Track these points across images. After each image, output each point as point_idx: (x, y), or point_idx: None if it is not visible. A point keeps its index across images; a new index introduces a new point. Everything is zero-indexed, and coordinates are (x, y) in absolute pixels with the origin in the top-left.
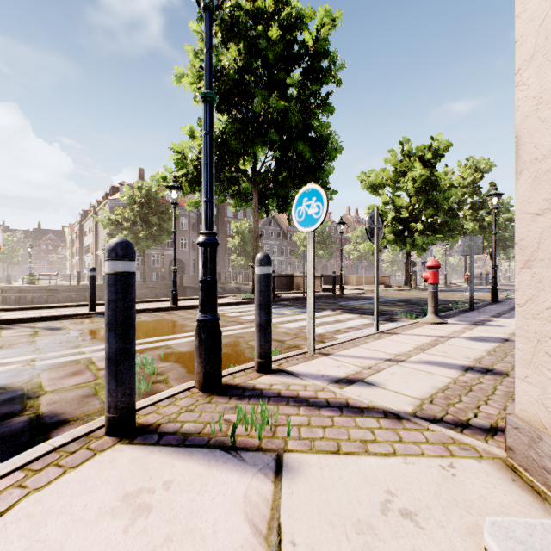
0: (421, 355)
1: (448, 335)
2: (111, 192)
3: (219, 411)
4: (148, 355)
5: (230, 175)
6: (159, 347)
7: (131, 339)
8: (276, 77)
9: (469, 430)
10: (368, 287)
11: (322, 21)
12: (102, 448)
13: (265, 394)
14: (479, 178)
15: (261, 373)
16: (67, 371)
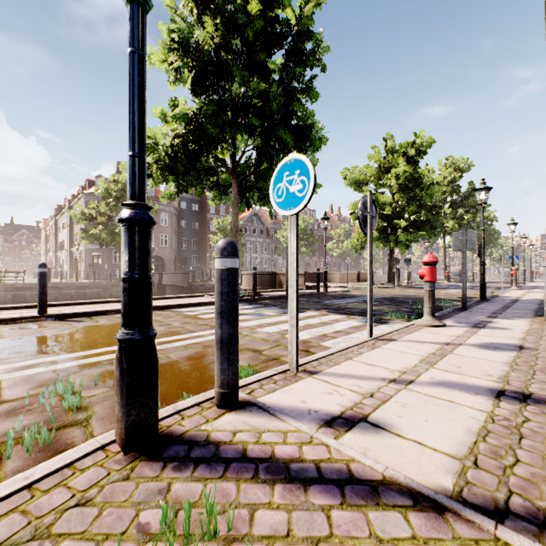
0: (432, 373)
1: (452, 341)
2: (86, 186)
3: (136, 500)
4: (82, 375)
5: (207, 164)
6: (102, 362)
7: None
8: (257, 57)
9: None
10: (352, 285)
11: None
12: None
13: (222, 455)
14: (458, 177)
15: (223, 408)
16: None
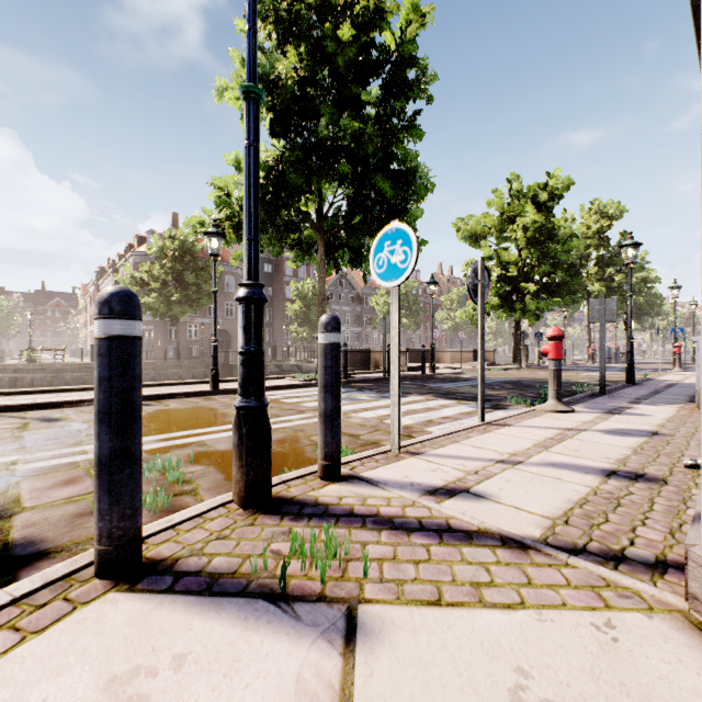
0: (544, 455)
1: (576, 427)
2: (136, 243)
3: (265, 537)
4: (174, 455)
5: (288, 219)
6: (190, 444)
7: (133, 435)
8: (348, 90)
9: (627, 566)
10: (467, 366)
11: (408, 18)
12: (87, 599)
13: (332, 512)
14: (606, 227)
15: (326, 480)
16: (59, 478)
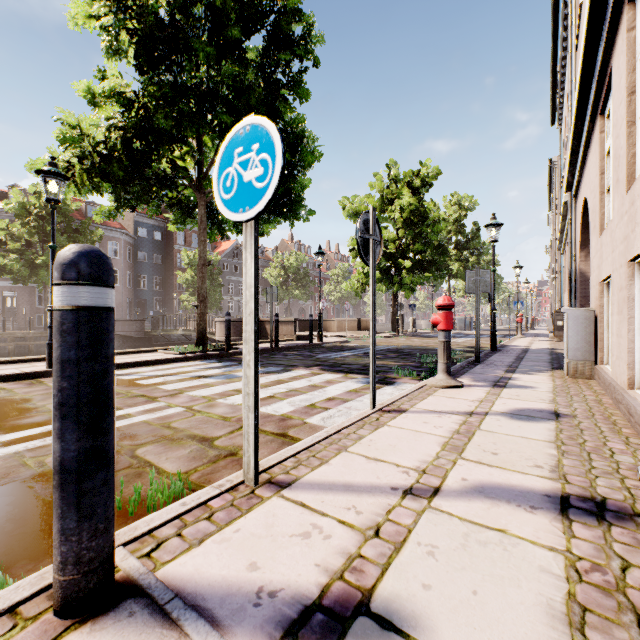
0: (462, 469)
1: (476, 409)
2: None
3: None
4: None
5: (162, 173)
6: None
7: None
8: (228, 32)
9: None
10: (352, 334)
11: None
12: None
13: None
14: (463, 216)
15: (65, 617)
16: None
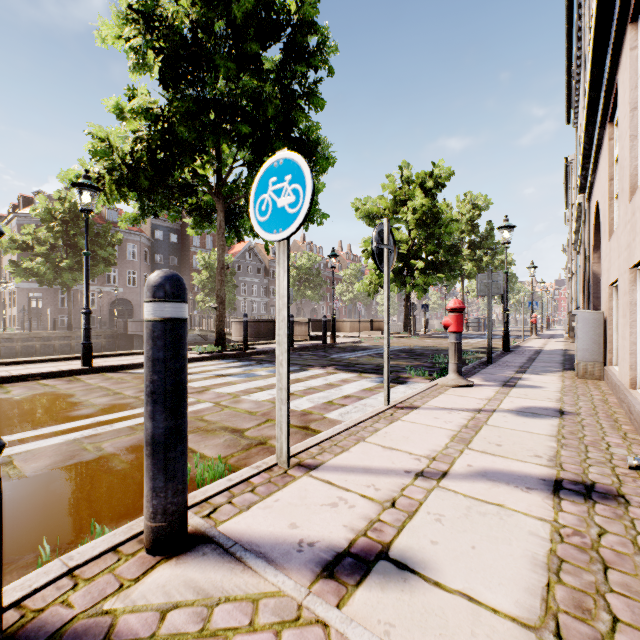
0: (468, 457)
1: (484, 407)
2: (20, 204)
3: None
4: None
5: (183, 181)
6: None
7: None
8: (247, 47)
9: None
10: (364, 334)
11: None
12: None
13: None
14: (477, 216)
15: (155, 554)
16: None
